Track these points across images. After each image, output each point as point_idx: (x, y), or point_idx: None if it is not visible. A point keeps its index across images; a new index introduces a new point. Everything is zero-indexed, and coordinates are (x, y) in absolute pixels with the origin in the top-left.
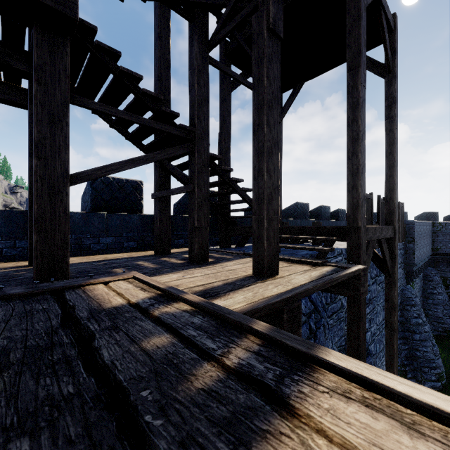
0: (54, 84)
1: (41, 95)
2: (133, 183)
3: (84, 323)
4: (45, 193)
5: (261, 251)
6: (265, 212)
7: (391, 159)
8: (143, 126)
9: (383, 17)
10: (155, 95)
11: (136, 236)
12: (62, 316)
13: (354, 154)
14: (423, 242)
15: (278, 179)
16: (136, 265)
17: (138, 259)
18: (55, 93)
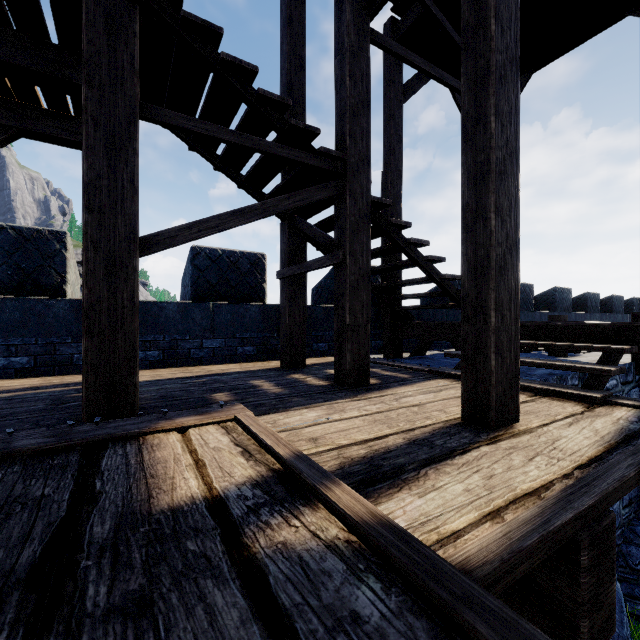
0: (114, 87)
1: (94, 105)
2: (252, 258)
3: (85, 566)
4: (100, 267)
5: (483, 374)
6: (492, 295)
7: None
8: (261, 161)
9: None
10: (278, 99)
11: (255, 338)
12: (59, 530)
13: None
14: None
15: (518, 228)
16: (249, 387)
17: (255, 374)
18: (115, 101)
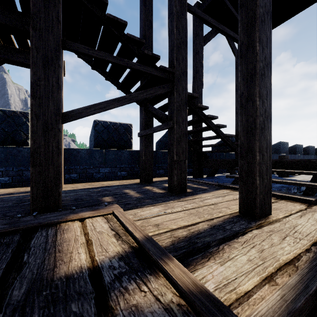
0: (48, 30)
1: (36, 40)
2: (125, 126)
3: None
4: (40, 129)
5: (252, 188)
6: (257, 144)
7: None
8: (129, 74)
9: None
10: (138, 39)
11: (127, 167)
12: None
13: None
14: None
15: (271, 106)
16: (123, 193)
17: (126, 186)
18: (48, 38)
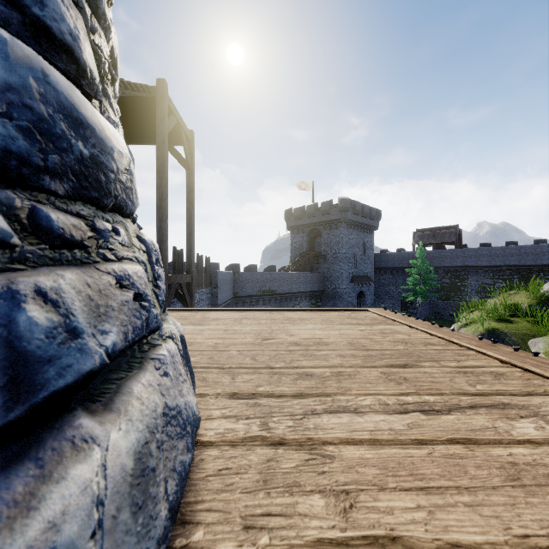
0: None
1: None
2: None
3: None
4: None
5: None
6: None
7: (190, 229)
8: None
9: (183, 134)
10: None
11: None
12: None
13: (161, 229)
14: (225, 288)
15: None
16: None
17: None
18: None
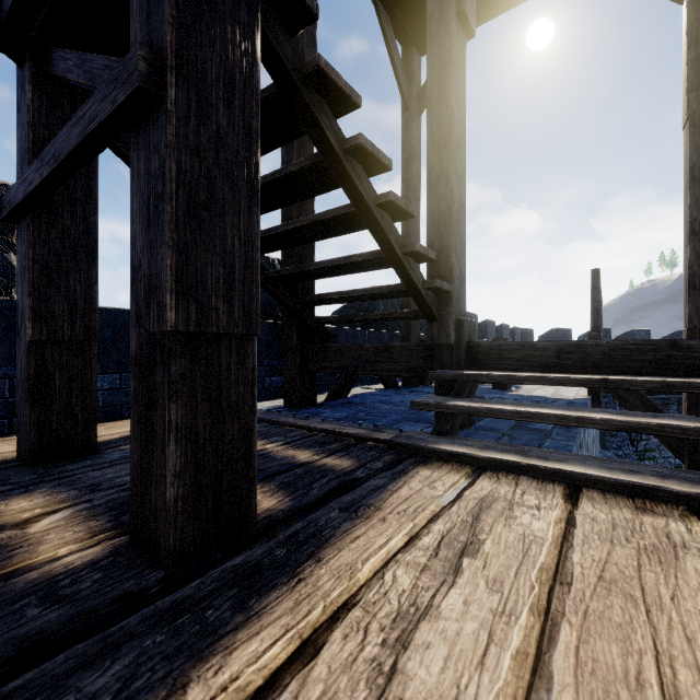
0: None
1: None
2: None
3: None
4: None
5: None
6: None
7: None
8: None
9: None
10: None
11: None
12: None
13: None
14: None
15: None
16: None
17: None
18: None
